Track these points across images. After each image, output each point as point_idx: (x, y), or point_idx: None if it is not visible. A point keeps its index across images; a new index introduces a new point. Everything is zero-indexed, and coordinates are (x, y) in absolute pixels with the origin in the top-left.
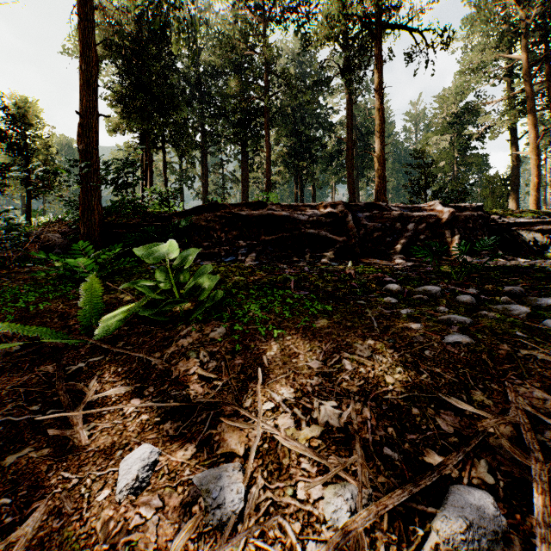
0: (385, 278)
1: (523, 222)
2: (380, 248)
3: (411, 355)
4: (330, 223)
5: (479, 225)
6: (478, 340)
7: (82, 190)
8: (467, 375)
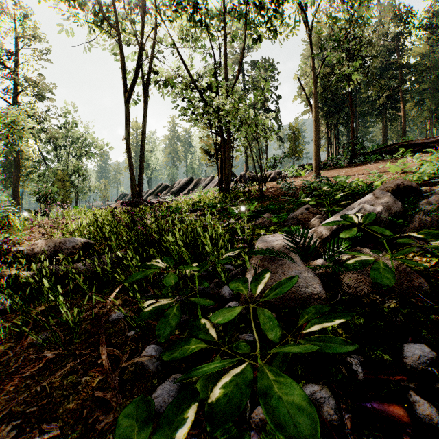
0: None
1: None
2: None
3: None
4: (438, 141)
5: None
6: None
7: (352, 147)
8: None
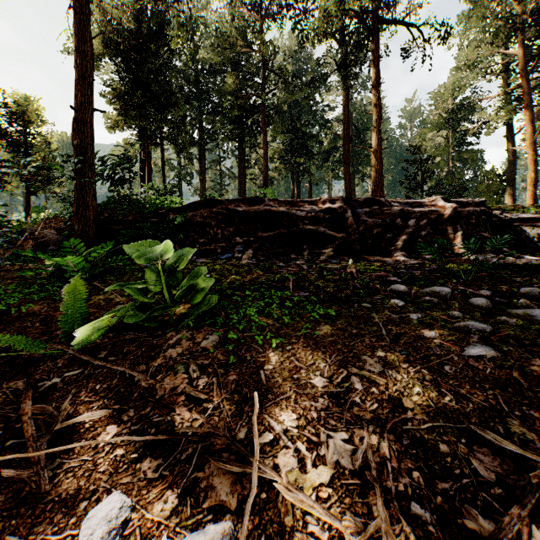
0: (389, 278)
1: (527, 218)
2: (381, 245)
3: (428, 370)
4: (328, 219)
5: (482, 220)
6: (503, 353)
7: (76, 186)
8: (498, 399)
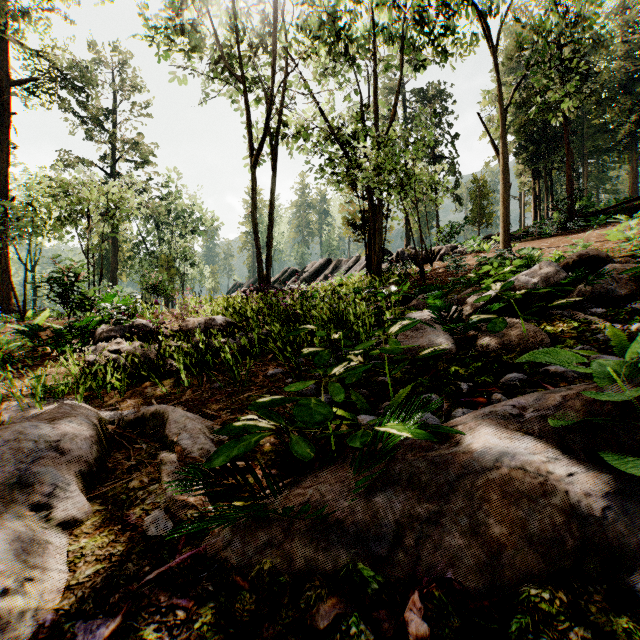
0: None
1: None
2: None
3: None
4: None
5: None
6: None
7: (568, 206)
8: None
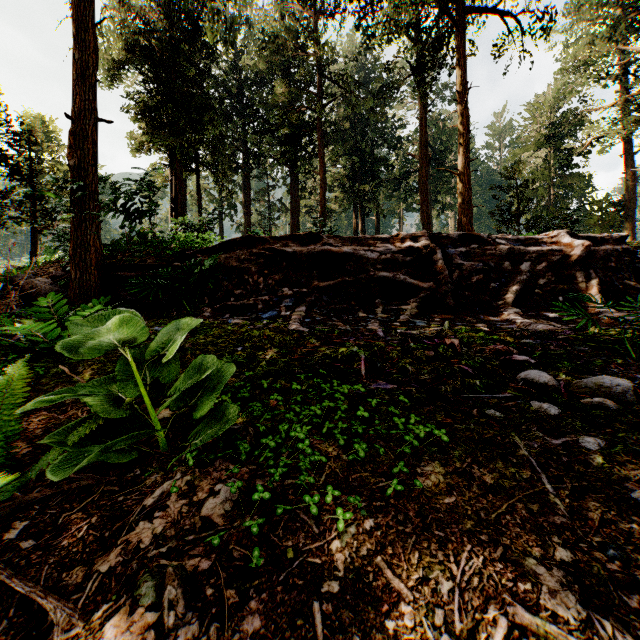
0: (514, 356)
1: None
2: (483, 298)
3: None
4: (409, 262)
5: (623, 263)
6: None
7: (73, 220)
8: None
